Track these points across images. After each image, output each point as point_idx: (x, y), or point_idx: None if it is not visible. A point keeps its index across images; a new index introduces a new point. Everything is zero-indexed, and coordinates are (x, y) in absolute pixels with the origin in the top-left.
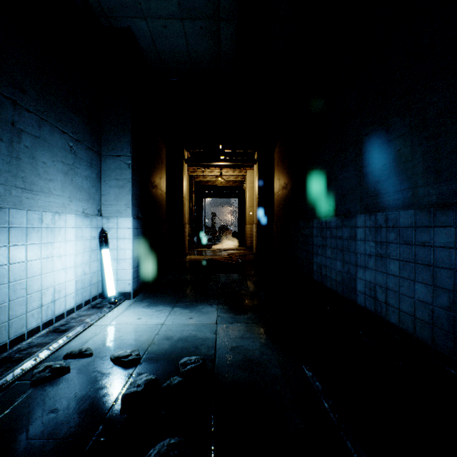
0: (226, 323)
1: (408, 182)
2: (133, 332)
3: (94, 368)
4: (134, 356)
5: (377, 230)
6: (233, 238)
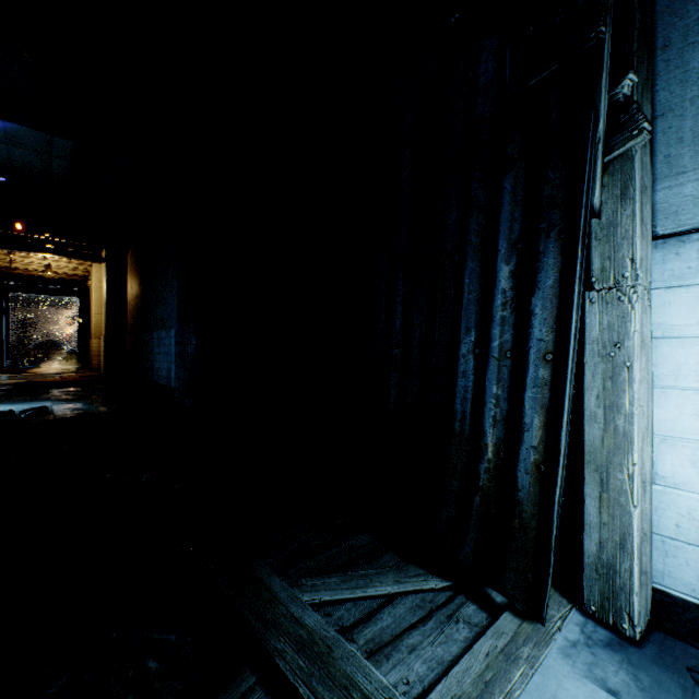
0: (60, 404)
1: None
2: None
3: None
4: None
5: None
6: (68, 361)
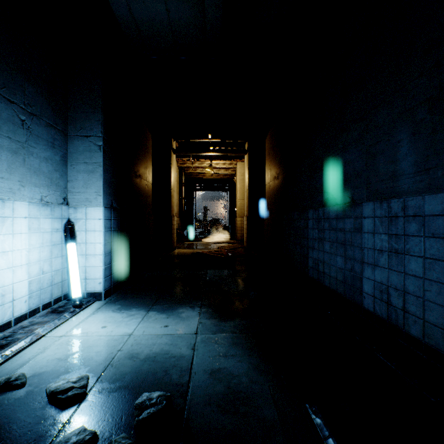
0: (207, 332)
1: (437, 158)
2: (90, 347)
3: (19, 408)
4: (76, 391)
5: (391, 220)
6: (224, 231)
